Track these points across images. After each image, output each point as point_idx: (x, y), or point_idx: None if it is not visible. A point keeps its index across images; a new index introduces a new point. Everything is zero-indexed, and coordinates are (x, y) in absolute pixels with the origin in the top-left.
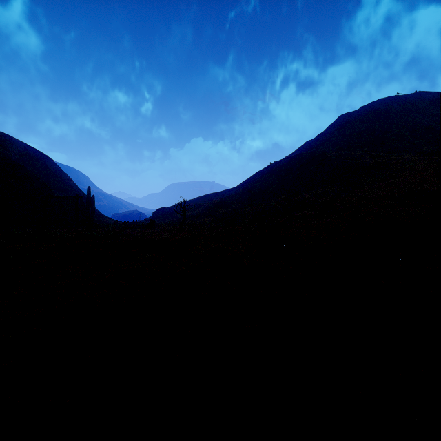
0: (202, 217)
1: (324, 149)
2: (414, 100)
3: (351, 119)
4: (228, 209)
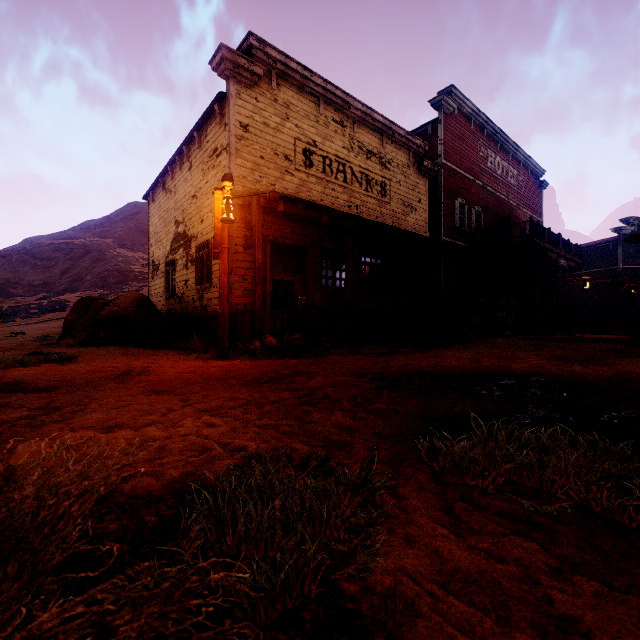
0: None
1: (102, 244)
2: None
3: (142, 212)
4: None
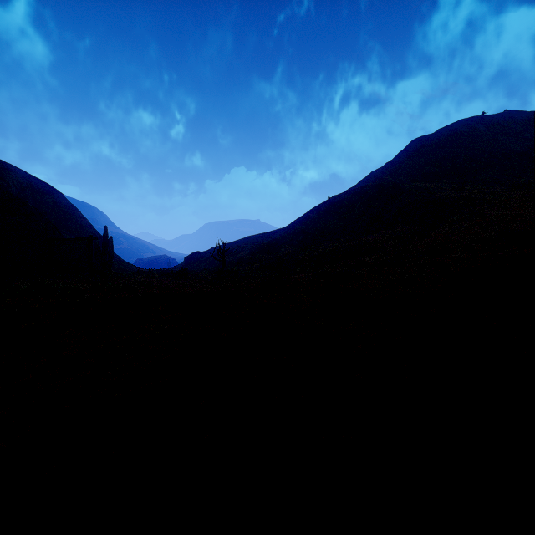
0: (245, 263)
1: (395, 180)
2: (504, 120)
3: (427, 144)
4: (277, 254)
